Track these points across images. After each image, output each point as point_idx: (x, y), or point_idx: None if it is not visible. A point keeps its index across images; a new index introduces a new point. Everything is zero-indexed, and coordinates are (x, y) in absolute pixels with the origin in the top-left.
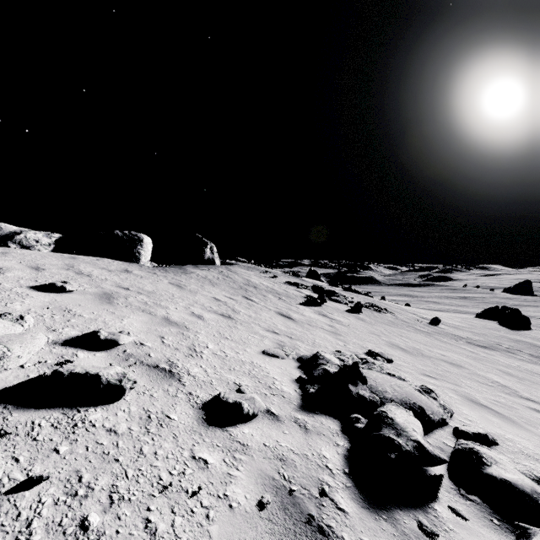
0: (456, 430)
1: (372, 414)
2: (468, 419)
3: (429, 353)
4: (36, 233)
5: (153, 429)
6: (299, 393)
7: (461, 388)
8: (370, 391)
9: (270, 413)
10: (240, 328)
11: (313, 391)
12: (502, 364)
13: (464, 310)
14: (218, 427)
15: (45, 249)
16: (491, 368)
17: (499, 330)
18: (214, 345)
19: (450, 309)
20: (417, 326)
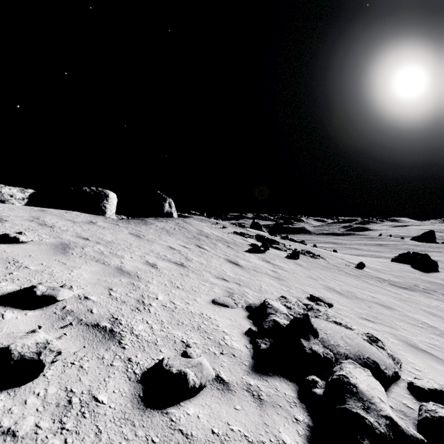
0: (411, 386)
1: (331, 379)
2: (416, 369)
3: (361, 296)
4: (11, 188)
5: (70, 421)
6: (249, 349)
7: (398, 331)
8: (323, 346)
9: (219, 379)
10: (192, 276)
11: (264, 347)
12: (424, 305)
13: (381, 255)
14: (157, 408)
15: (18, 203)
16: (416, 309)
17: (413, 272)
18: (164, 296)
19: (369, 254)
20: (346, 270)
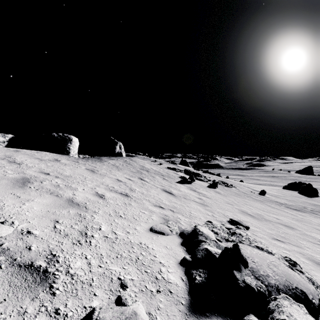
0: None
1: None
2: None
3: (268, 218)
4: None
5: None
6: (185, 283)
7: (304, 250)
8: (254, 277)
9: None
10: (134, 205)
11: (200, 280)
12: (315, 224)
13: (275, 184)
14: None
15: None
16: (311, 228)
17: (301, 197)
18: (107, 226)
19: (266, 183)
20: (253, 196)
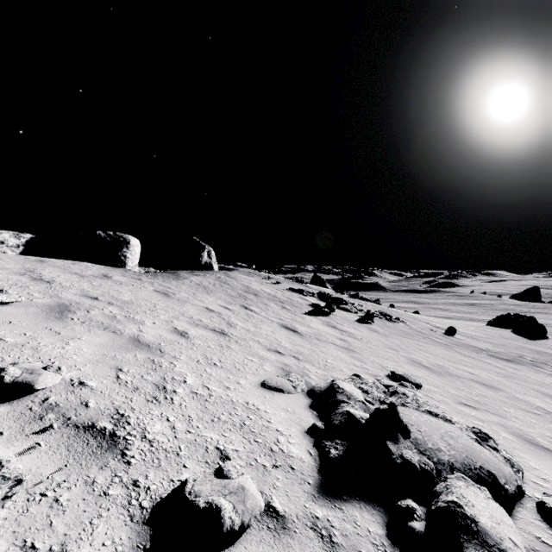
0: (542, 508)
1: (437, 507)
2: (543, 478)
3: (456, 372)
4: (2, 232)
5: None
6: (314, 457)
7: (509, 421)
8: (418, 451)
9: (271, 511)
10: (235, 348)
11: (336, 454)
12: (535, 383)
13: (473, 318)
14: None
15: (11, 251)
16: (527, 388)
17: (516, 340)
18: (195, 377)
19: (459, 316)
20: (433, 338)
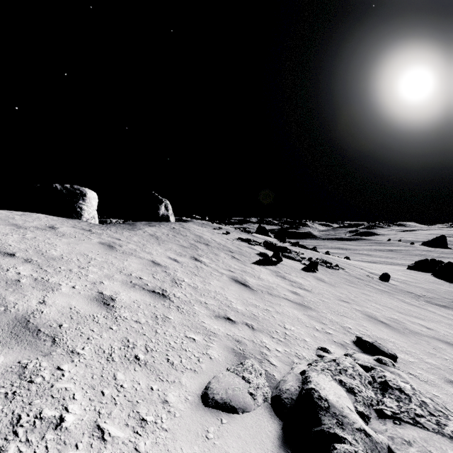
0: None
1: None
2: None
3: (414, 328)
4: None
5: None
6: None
7: None
8: None
9: None
10: (173, 319)
11: None
12: None
13: (394, 262)
14: None
15: None
16: None
17: (440, 283)
18: (88, 402)
19: (381, 261)
20: (373, 284)
